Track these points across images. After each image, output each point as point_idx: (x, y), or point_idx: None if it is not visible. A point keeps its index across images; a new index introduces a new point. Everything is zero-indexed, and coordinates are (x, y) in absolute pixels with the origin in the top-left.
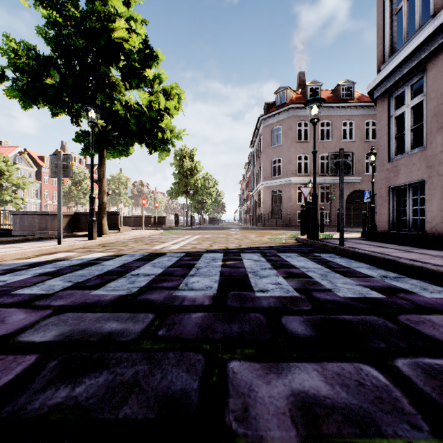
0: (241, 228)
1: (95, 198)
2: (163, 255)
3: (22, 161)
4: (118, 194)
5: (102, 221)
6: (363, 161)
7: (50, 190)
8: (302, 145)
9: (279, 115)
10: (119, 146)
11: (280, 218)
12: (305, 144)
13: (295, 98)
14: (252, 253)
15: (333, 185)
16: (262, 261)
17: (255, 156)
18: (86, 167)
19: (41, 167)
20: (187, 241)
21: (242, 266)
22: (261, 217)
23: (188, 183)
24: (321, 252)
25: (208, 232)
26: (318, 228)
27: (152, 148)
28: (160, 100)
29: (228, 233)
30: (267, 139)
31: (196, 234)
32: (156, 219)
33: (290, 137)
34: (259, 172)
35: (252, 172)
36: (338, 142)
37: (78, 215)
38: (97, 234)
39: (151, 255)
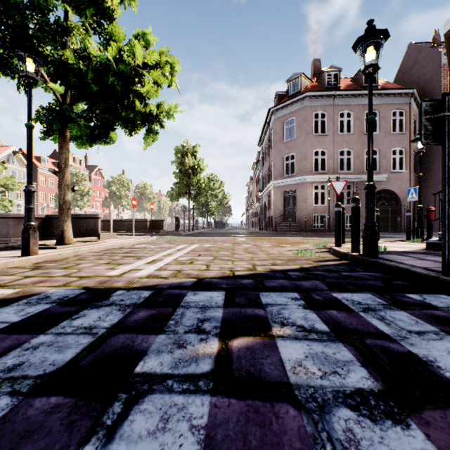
0: (250, 232)
1: (33, 192)
2: (102, 298)
3: (16, 161)
4: (119, 196)
5: (63, 227)
6: (389, 157)
7: (46, 192)
8: (319, 139)
9: (293, 105)
10: (79, 120)
11: (294, 222)
12: (322, 137)
13: (310, 86)
14: (282, 293)
15: (357, 183)
16: (324, 338)
17: (264, 154)
18: (87, 169)
19: (37, 167)
20: (176, 257)
21: (280, 379)
22: (272, 221)
23: (190, 182)
24: (416, 290)
25: (211, 238)
26: (376, 239)
27: (130, 126)
28: (136, 52)
29: (234, 241)
30: (278, 133)
31: (194, 243)
32: (152, 222)
33: (305, 130)
34: (270, 171)
35: (261, 172)
36: (360, 135)
37: (50, 218)
38: (56, 245)
39: (78, 298)
